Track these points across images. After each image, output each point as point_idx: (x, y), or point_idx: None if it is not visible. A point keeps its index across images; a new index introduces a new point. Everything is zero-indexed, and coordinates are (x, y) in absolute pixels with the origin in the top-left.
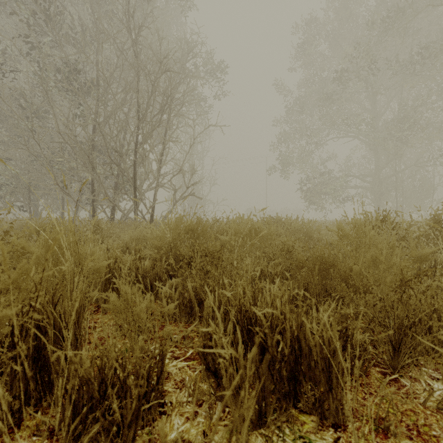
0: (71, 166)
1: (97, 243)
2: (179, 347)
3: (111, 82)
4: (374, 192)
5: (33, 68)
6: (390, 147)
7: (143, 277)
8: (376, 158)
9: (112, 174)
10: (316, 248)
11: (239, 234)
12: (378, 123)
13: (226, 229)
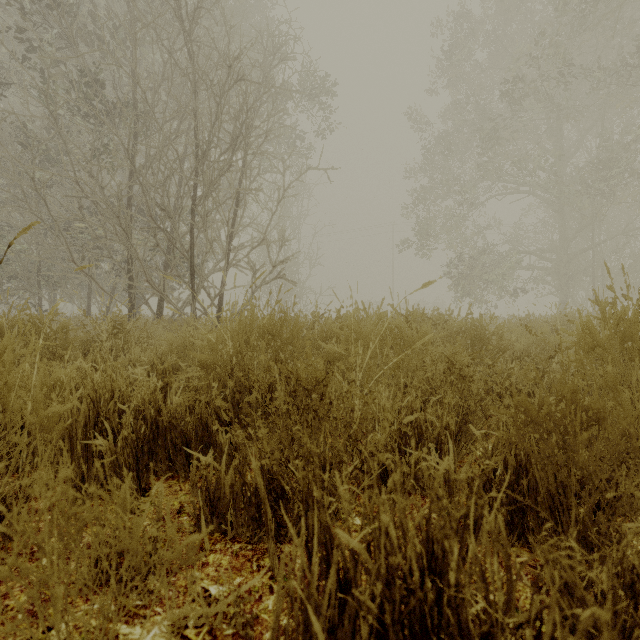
0: (96, 234)
1: (119, 355)
2: (220, 634)
3: (157, 105)
4: (559, 275)
5: (35, 81)
6: (586, 206)
7: (170, 428)
8: (562, 224)
9: (157, 245)
10: (524, 371)
11: (361, 341)
12: (565, 170)
13: (337, 331)
